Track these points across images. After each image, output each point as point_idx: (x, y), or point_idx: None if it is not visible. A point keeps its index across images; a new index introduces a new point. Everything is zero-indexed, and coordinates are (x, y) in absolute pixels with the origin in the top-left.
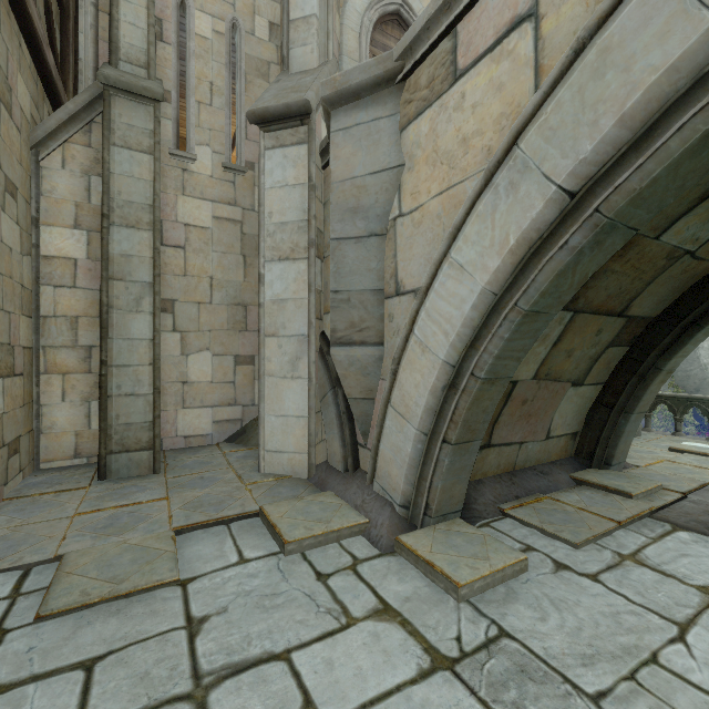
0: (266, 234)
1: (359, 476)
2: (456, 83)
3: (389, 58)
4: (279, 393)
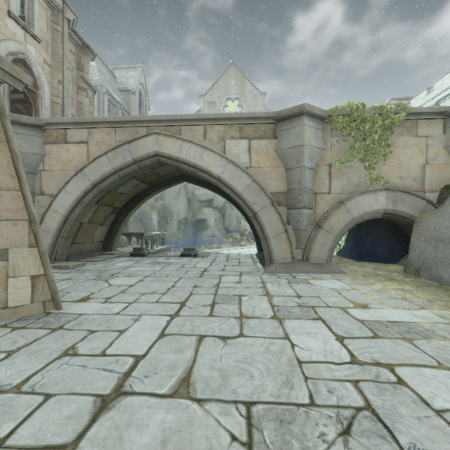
0: None
1: None
2: (67, 144)
3: (40, 121)
4: None
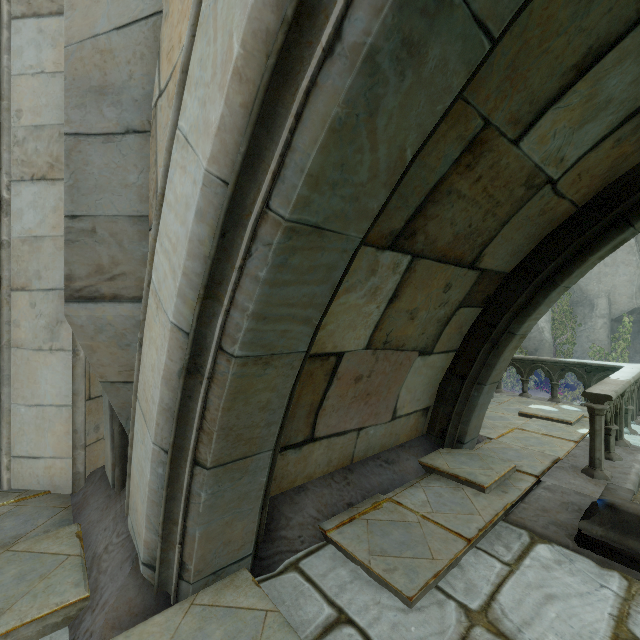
0: (12, 141)
1: (124, 497)
2: None
3: None
4: (32, 373)
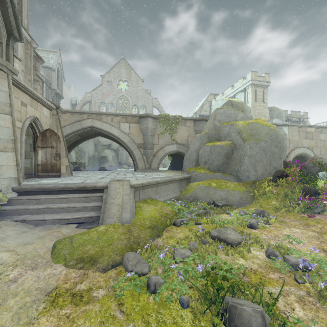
0: None
1: None
2: None
3: None
4: None
